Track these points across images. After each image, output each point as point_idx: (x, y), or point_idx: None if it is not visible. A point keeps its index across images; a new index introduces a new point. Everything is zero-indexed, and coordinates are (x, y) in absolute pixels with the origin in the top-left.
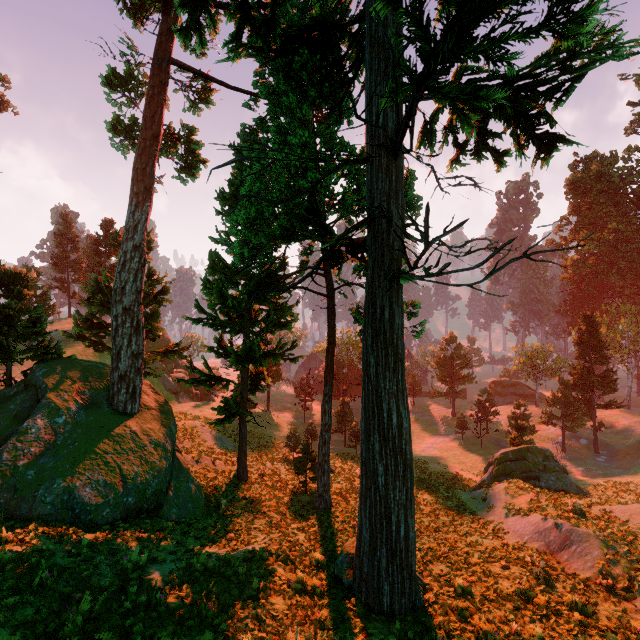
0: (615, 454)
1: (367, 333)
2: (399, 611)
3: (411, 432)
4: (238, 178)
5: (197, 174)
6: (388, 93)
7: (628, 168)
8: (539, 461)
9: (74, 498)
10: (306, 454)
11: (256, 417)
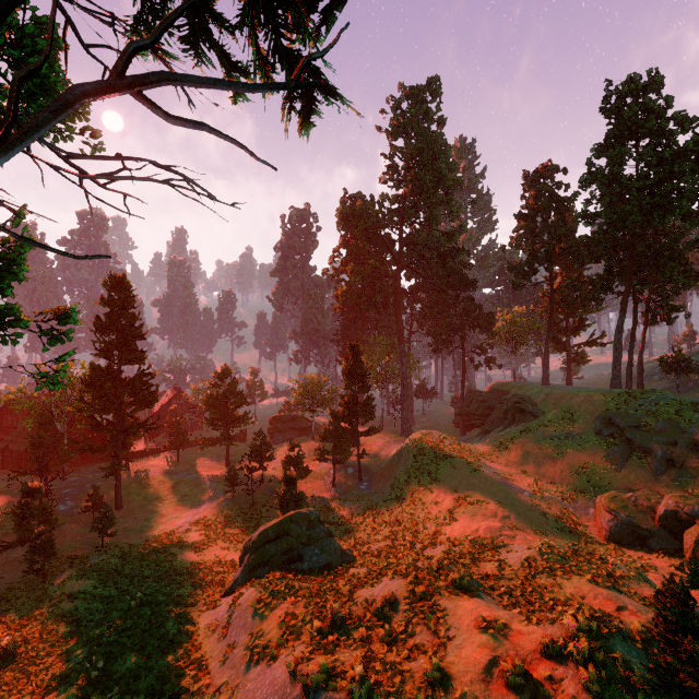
0: (374, 478)
1: None
2: None
3: (168, 503)
4: None
5: None
6: None
7: (382, 212)
8: (303, 532)
9: None
10: None
11: None
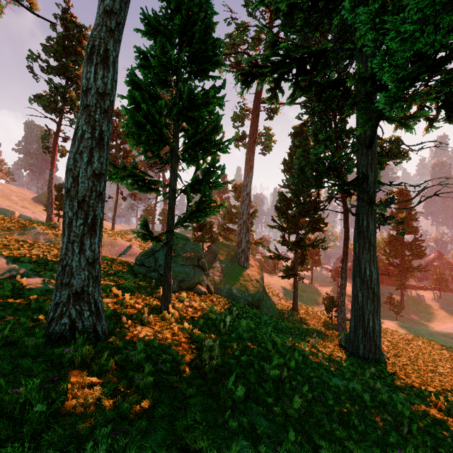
0: None
1: (355, 232)
2: (368, 358)
3: (432, 316)
4: (293, 153)
5: (271, 149)
6: (359, 128)
7: None
8: None
9: (232, 292)
10: (332, 302)
11: (303, 286)
